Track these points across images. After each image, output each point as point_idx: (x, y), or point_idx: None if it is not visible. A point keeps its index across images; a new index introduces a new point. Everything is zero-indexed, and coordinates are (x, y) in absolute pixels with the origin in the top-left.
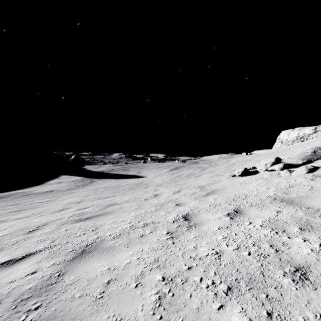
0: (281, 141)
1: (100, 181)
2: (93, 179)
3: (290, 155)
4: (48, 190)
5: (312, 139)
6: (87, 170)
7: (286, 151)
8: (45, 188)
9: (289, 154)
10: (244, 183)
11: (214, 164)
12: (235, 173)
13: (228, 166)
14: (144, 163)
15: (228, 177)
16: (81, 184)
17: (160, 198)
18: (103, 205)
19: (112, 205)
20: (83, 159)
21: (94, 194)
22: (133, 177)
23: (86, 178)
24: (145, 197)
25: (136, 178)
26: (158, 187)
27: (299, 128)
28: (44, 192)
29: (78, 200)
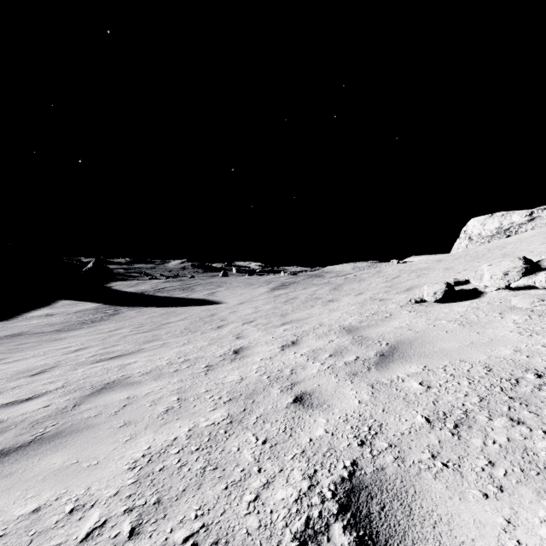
0: (469, 237)
1: (131, 312)
2: (120, 307)
3: (535, 255)
4: (11, 334)
5: (526, 232)
6: (112, 290)
7: (499, 250)
8: (10, 329)
9: (519, 254)
10: (468, 321)
11: (355, 278)
12: (425, 295)
13: (388, 281)
14: (223, 276)
15: (408, 305)
16: (91, 319)
17: (247, 363)
18: (87, 386)
19: (108, 390)
20: (109, 269)
21: (99, 344)
22: (199, 304)
23: (105, 306)
24: (209, 357)
25: (204, 305)
26: (245, 328)
27: (502, 212)
28: (0, 338)
29: (50, 363)
